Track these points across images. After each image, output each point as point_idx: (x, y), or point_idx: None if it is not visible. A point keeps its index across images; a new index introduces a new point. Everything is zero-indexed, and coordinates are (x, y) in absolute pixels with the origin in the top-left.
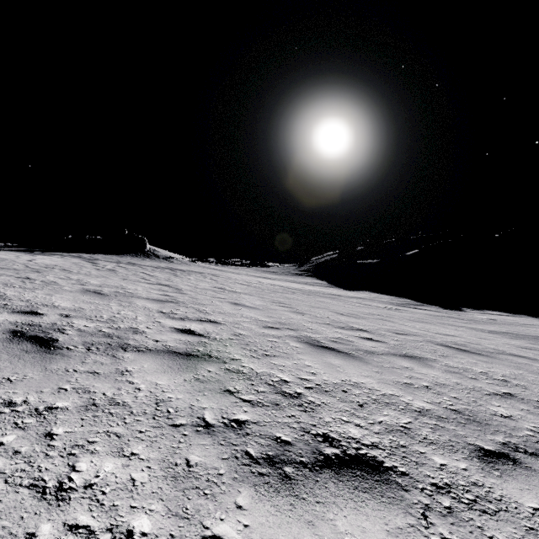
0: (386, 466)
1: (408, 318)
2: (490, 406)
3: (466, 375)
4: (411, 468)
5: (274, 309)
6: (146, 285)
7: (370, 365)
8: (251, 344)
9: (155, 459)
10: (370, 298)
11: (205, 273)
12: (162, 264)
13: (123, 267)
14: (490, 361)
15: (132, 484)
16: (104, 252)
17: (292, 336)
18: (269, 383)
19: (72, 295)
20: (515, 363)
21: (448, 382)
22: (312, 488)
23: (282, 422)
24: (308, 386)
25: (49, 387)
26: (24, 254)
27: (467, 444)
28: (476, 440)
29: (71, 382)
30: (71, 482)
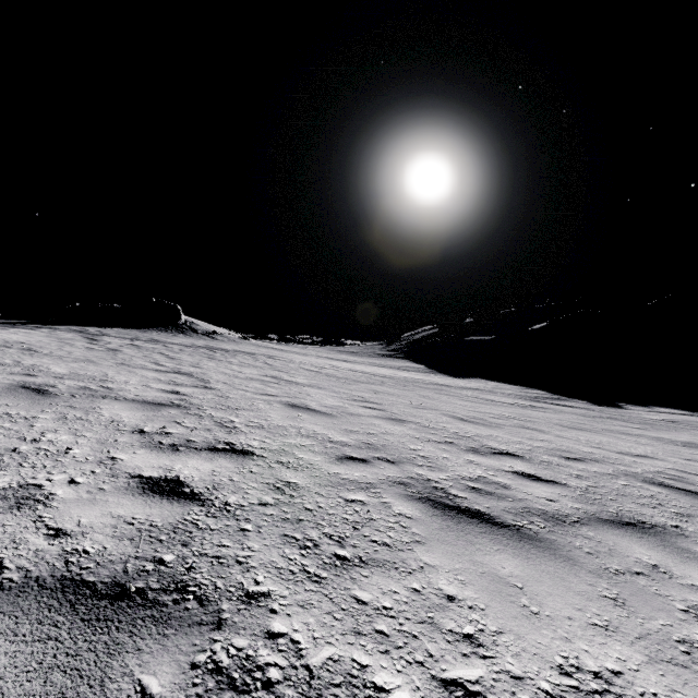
0: None
1: (558, 423)
2: None
3: None
4: None
5: (355, 414)
6: (152, 373)
7: (582, 568)
8: (307, 520)
9: None
10: (489, 389)
11: (257, 354)
12: (201, 341)
13: (136, 345)
14: None
15: None
16: (122, 325)
17: (394, 481)
18: None
19: None
20: None
21: None
22: None
23: None
24: None
25: None
26: None
27: None
28: None
29: None
30: None
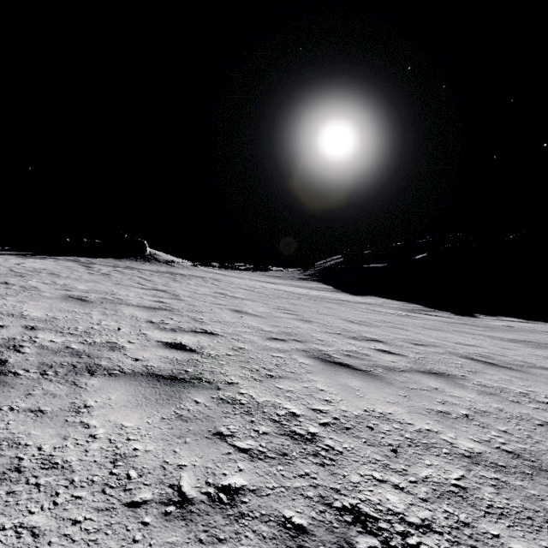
0: None
1: (421, 326)
2: None
3: (505, 397)
4: None
5: (278, 317)
6: (140, 290)
7: (394, 386)
8: (252, 362)
9: None
10: (379, 304)
11: (206, 277)
12: (163, 268)
13: (119, 271)
14: (525, 378)
15: None
16: (103, 255)
17: (300, 349)
18: (274, 419)
19: (50, 302)
20: None
21: (489, 409)
22: None
23: (292, 487)
24: (324, 421)
25: None
26: (15, 258)
27: None
28: None
29: None
30: None
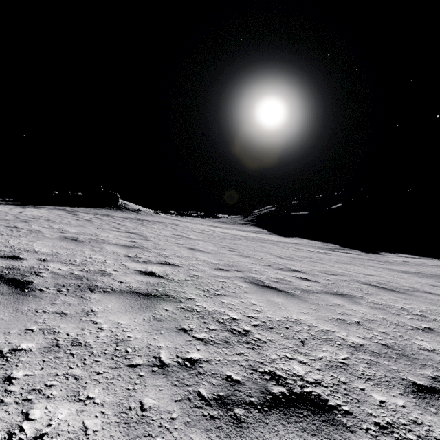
0: (331, 405)
1: (335, 260)
2: (415, 340)
3: (389, 311)
4: (354, 406)
5: (223, 253)
6: (117, 232)
7: (308, 302)
8: (204, 285)
9: (110, 403)
10: (303, 243)
11: (166, 223)
12: (132, 215)
13: (98, 218)
14: (408, 298)
15: (84, 433)
16: (84, 205)
17: (239, 277)
18: (220, 321)
19: (52, 241)
20: (429, 299)
21: (375, 318)
22: (262, 432)
23: (232, 360)
24: (255, 323)
25: (17, 328)
26: (16, 207)
27: (401, 379)
28: (408, 374)
29: (38, 323)
30: (21, 432)
